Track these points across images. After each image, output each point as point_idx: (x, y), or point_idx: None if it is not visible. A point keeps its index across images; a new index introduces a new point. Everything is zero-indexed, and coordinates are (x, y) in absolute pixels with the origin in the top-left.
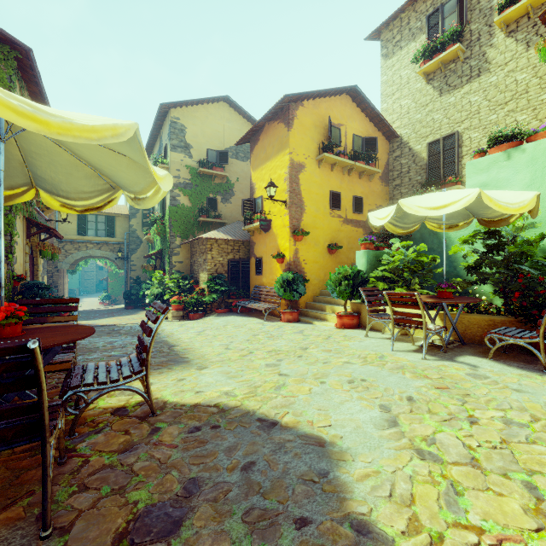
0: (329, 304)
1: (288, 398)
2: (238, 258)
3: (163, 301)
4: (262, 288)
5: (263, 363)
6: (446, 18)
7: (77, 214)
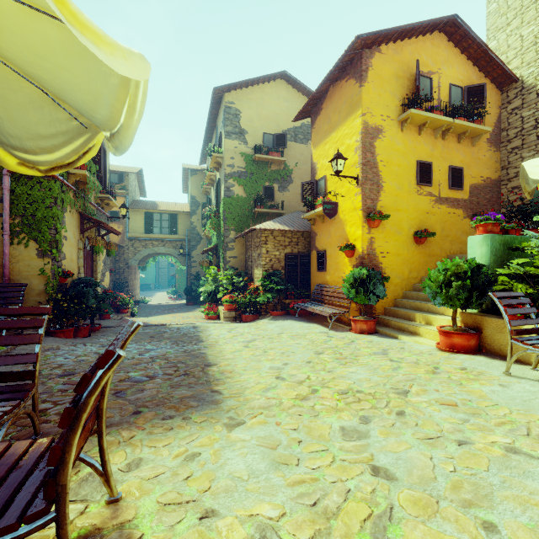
0: (419, 311)
1: None
2: (296, 252)
3: (216, 299)
4: (325, 288)
5: (335, 425)
6: None
7: (144, 213)
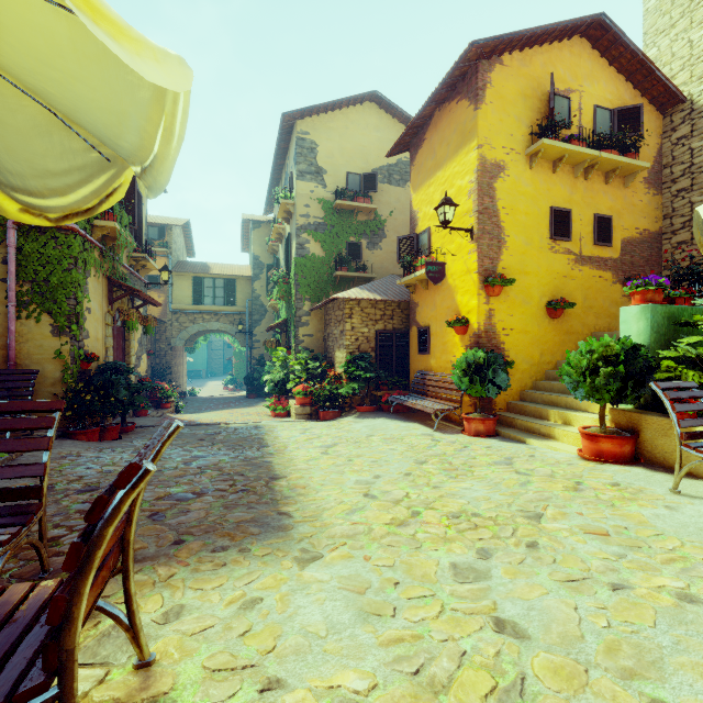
0: (554, 406)
1: None
2: (391, 329)
3: (286, 391)
4: (429, 376)
5: (444, 561)
6: None
7: (192, 278)
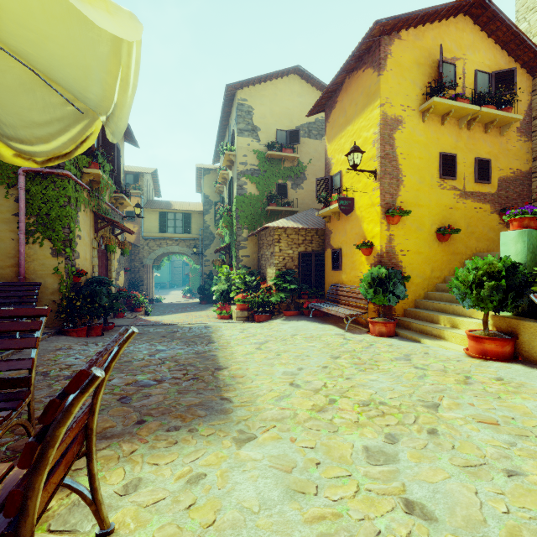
0: (443, 312)
1: None
2: (310, 251)
3: (229, 299)
4: (341, 287)
5: (358, 444)
6: None
7: (158, 213)
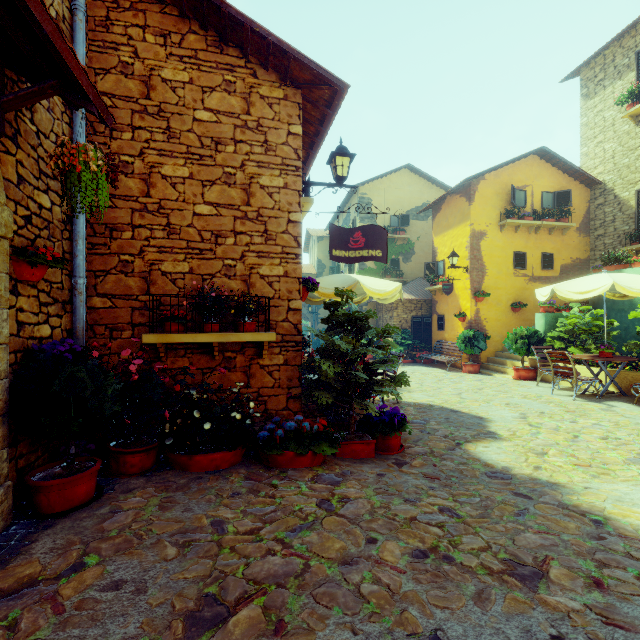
0: (511, 359)
1: (466, 406)
2: (420, 315)
3: None
4: (444, 343)
5: (449, 393)
6: None
7: None
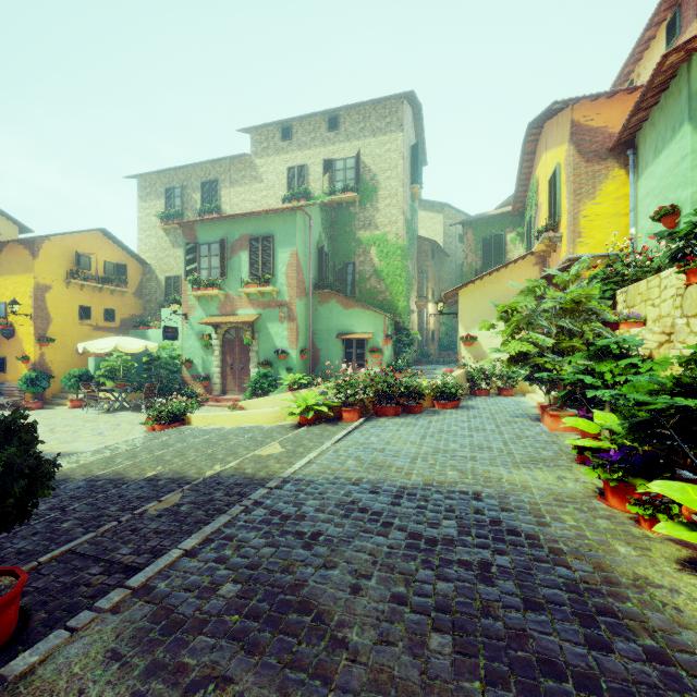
0: (74, 393)
1: None
2: None
3: None
4: (6, 385)
5: None
6: (176, 198)
7: None
